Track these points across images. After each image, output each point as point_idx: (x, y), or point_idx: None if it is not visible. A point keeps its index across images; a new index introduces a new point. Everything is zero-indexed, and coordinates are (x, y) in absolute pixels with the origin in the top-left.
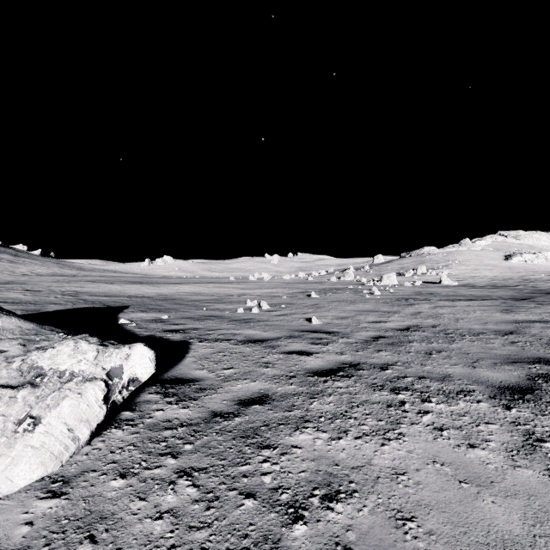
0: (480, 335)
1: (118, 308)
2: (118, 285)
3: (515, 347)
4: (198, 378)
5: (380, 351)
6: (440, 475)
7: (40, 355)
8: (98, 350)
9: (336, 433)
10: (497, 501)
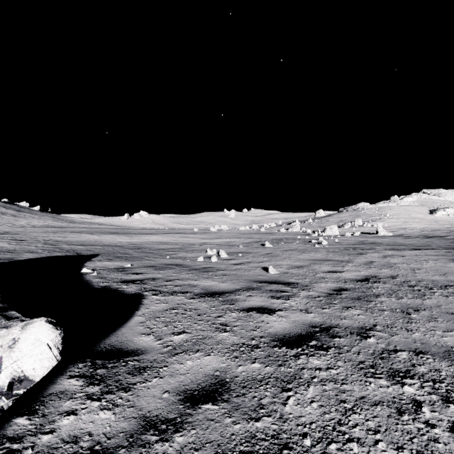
0: (449, 288)
1: (87, 257)
2: (96, 235)
3: None
4: (140, 349)
5: (348, 308)
6: None
7: None
8: None
9: None
10: None
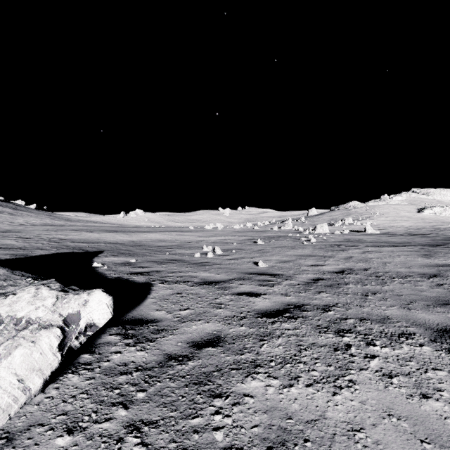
0: (408, 278)
1: (94, 253)
2: (96, 233)
3: (442, 289)
4: (157, 319)
5: (320, 292)
6: (399, 432)
7: (1, 301)
8: (57, 296)
9: (287, 380)
10: None
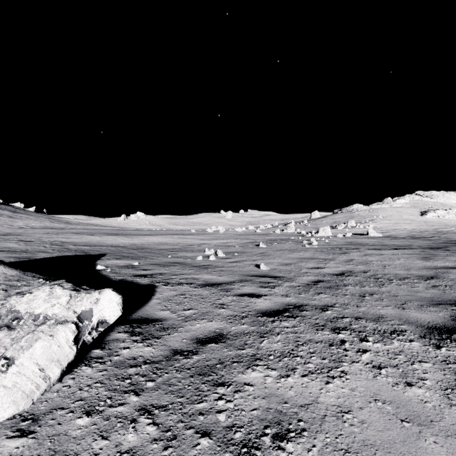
0: (406, 280)
1: (96, 256)
2: (98, 236)
3: (437, 290)
4: (162, 318)
5: (320, 293)
6: (382, 414)
7: (18, 299)
8: (71, 295)
9: (284, 371)
10: (438, 441)
